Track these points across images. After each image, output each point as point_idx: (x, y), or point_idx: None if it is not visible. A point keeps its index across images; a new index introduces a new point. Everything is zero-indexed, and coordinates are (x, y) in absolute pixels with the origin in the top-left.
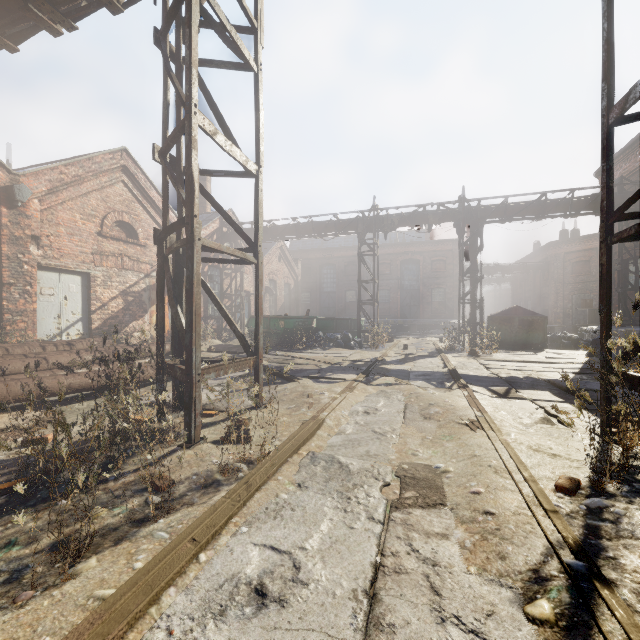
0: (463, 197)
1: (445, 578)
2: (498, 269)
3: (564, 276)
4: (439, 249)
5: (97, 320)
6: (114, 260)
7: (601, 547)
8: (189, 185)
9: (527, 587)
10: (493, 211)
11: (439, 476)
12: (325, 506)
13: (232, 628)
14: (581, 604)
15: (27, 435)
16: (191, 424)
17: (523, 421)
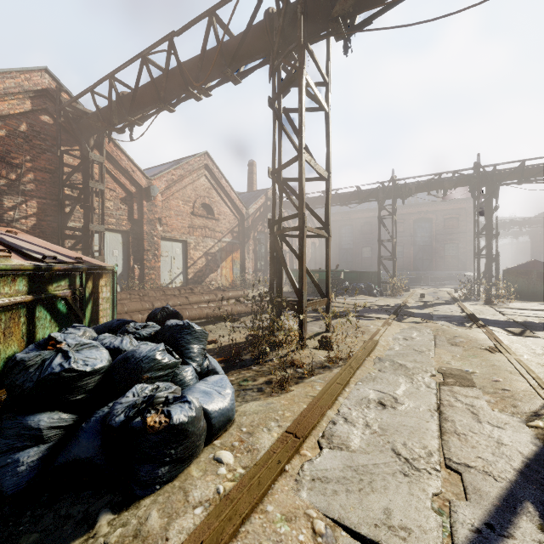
0: (478, 164)
1: (479, 411)
2: (515, 224)
3: None
4: (452, 208)
5: (191, 273)
6: (200, 231)
7: None
8: (301, 196)
9: (529, 418)
10: (509, 174)
11: (469, 374)
12: (399, 380)
13: (375, 411)
14: None
15: None
16: (302, 336)
17: (535, 351)
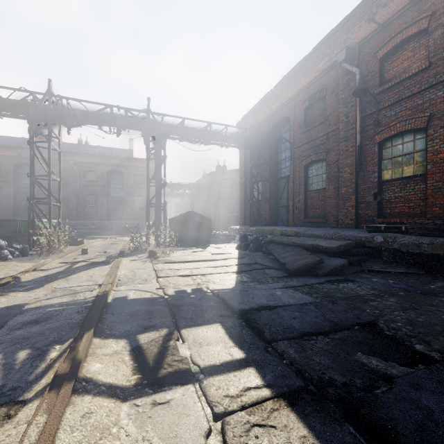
0: (148, 108)
1: None
2: (182, 186)
3: (219, 194)
4: (140, 165)
5: None
6: None
7: None
8: None
9: None
10: (174, 128)
11: None
12: None
13: None
14: None
15: None
16: None
17: None
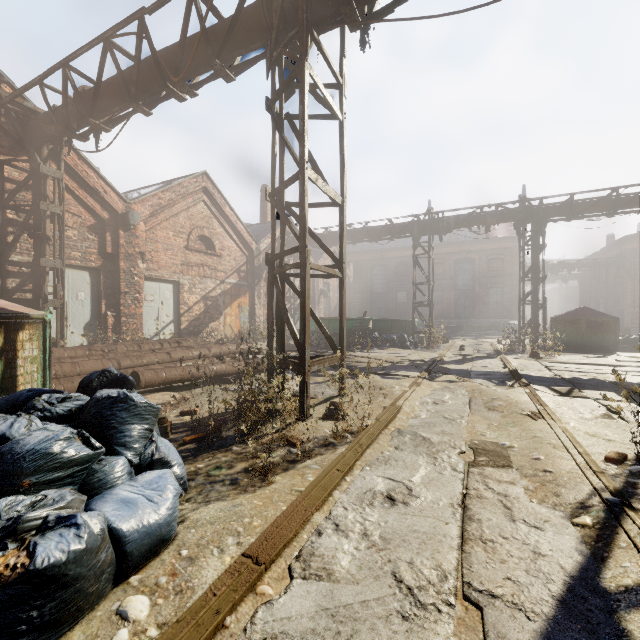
0: (523, 197)
1: (514, 503)
2: (563, 266)
3: None
4: (496, 247)
5: (185, 322)
6: (197, 270)
7: (635, 493)
8: (302, 223)
9: (574, 511)
10: (557, 209)
11: (505, 450)
12: (419, 461)
13: (380, 511)
14: (612, 518)
15: (177, 409)
16: (304, 403)
17: (584, 416)
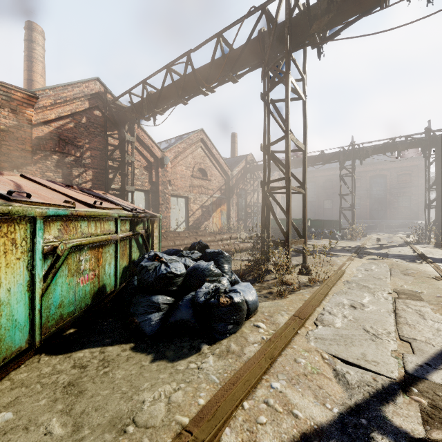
0: (429, 129)
1: (425, 313)
2: None
3: None
4: (405, 165)
5: (191, 221)
6: (197, 189)
7: None
8: (287, 164)
9: None
10: None
11: (418, 293)
12: (364, 294)
13: (349, 310)
14: None
15: None
16: (288, 264)
17: None
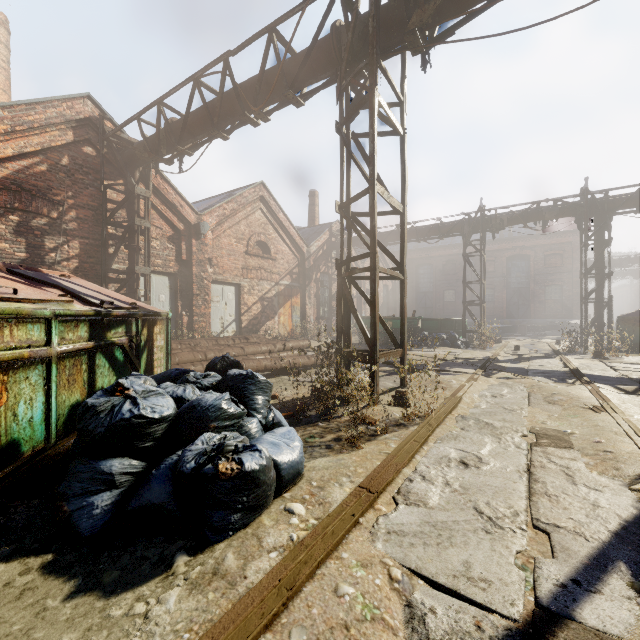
0: (586, 190)
1: (575, 473)
2: (634, 261)
3: None
4: (554, 242)
5: (245, 321)
6: (255, 273)
7: None
8: (372, 233)
9: (633, 481)
10: (625, 201)
11: (566, 435)
12: (484, 439)
13: (456, 470)
14: None
15: None
16: (374, 390)
17: None
